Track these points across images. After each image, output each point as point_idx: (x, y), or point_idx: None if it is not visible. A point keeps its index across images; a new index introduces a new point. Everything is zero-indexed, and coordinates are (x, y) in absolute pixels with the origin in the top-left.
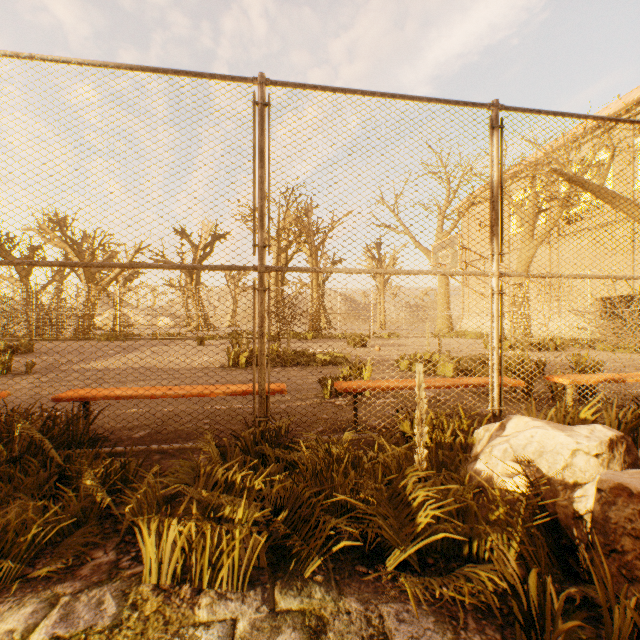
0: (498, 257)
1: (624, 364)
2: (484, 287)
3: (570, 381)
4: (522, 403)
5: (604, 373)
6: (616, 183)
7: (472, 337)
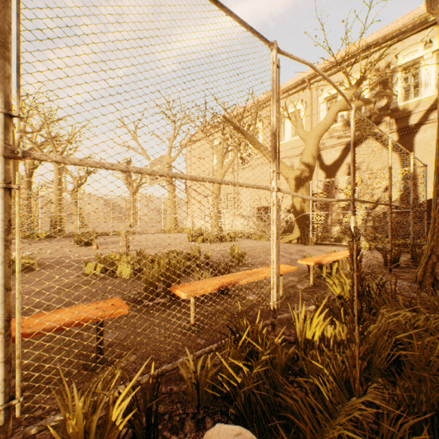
0: (7, 119)
1: (261, 250)
2: (188, 197)
3: (188, 294)
4: (162, 312)
5: (228, 274)
6: (264, 142)
7: (188, 232)
